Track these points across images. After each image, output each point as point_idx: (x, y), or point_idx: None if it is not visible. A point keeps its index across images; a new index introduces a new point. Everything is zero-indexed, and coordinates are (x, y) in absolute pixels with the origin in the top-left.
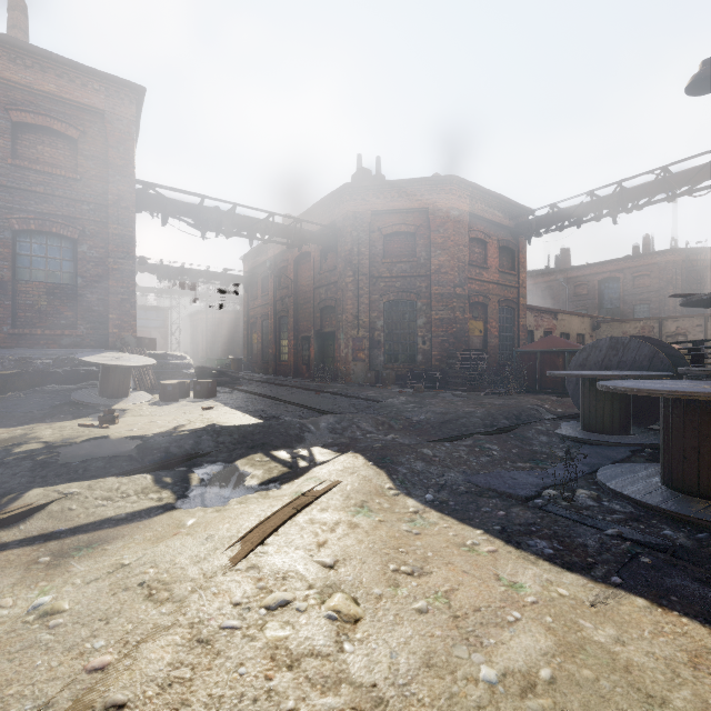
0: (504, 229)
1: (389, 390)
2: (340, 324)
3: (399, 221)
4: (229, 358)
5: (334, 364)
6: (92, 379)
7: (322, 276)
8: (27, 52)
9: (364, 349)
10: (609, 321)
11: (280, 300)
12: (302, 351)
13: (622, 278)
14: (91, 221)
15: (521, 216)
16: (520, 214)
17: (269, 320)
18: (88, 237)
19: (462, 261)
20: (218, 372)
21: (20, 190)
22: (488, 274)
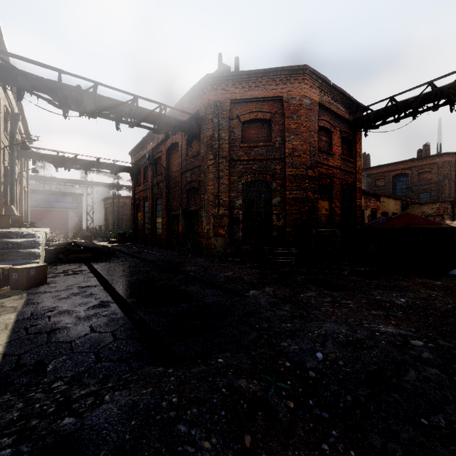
0: (345, 122)
1: (249, 270)
2: (202, 203)
3: (256, 109)
4: (114, 232)
5: (198, 239)
6: None
7: (188, 161)
8: None
9: (224, 225)
10: (411, 204)
11: (156, 185)
12: (173, 227)
13: (410, 174)
14: None
15: (361, 109)
16: (360, 109)
17: (148, 201)
18: None
19: (313, 146)
20: (80, 249)
21: None
22: (333, 160)
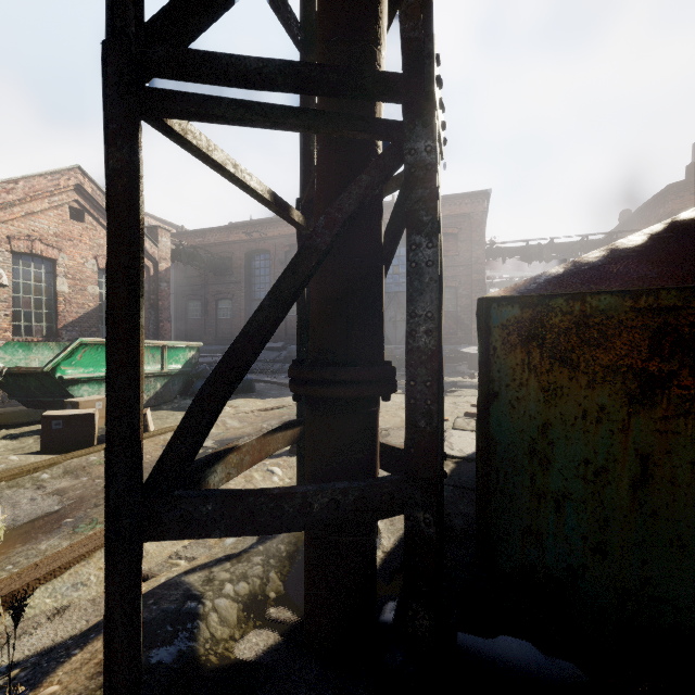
0: None
1: None
2: None
3: None
4: None
5: None
6: (464, 361)
7: None
8: None
9: None
10: None
11: None
12: None
13: None
14: (463, 275)
15: None
16: None
17: None
18: (462, 284)
19: None
20: None
21: None
22: None
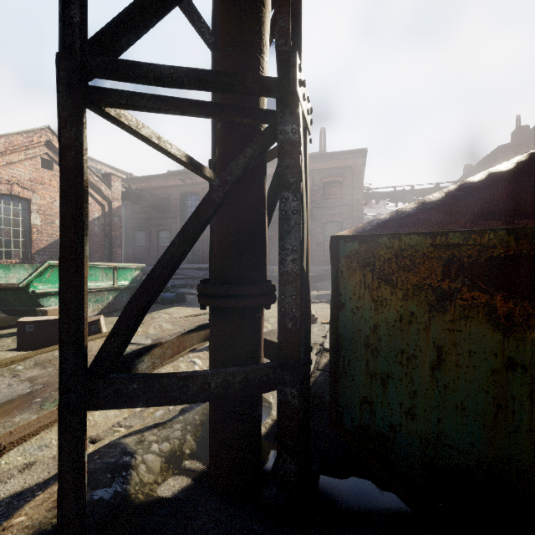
0: None
1: None
2: None
3: None
4: None
5: None
6: None
7: None
8: (327, 156)
9: None
10: None
11: None
12: None
13: None
14: (347, 213)
15: None
16: None
17: None
18: (346, 220)
19: None
20: None
21: (325, 207)
22: None
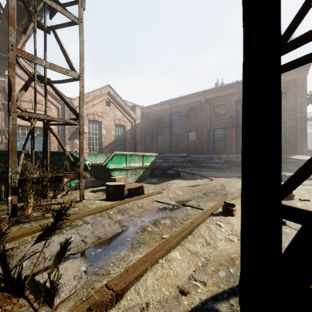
0: None
1: None
2: None
3: None
4: None
5: None
6: (292, 163)
7: None
8: None
9: None
10: None
11: None
12: None
13: None
14: (290, 115)
15: None
16: None
17: None
18: (289, 120)
19: None
20: None
21: None
22: None
